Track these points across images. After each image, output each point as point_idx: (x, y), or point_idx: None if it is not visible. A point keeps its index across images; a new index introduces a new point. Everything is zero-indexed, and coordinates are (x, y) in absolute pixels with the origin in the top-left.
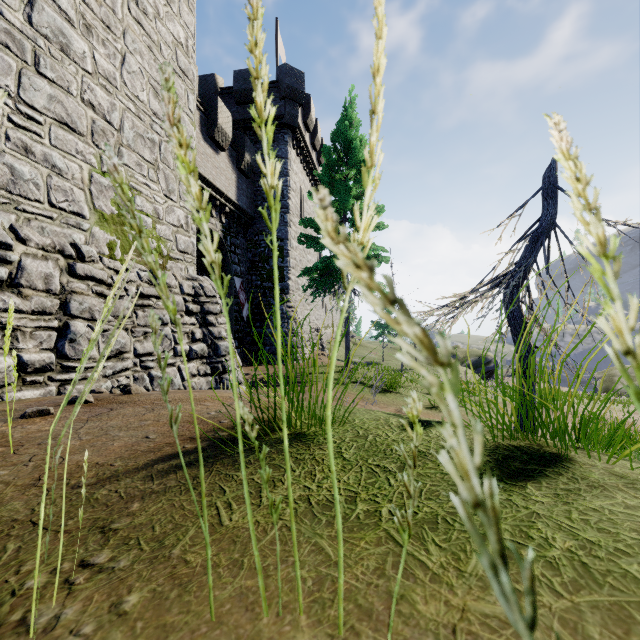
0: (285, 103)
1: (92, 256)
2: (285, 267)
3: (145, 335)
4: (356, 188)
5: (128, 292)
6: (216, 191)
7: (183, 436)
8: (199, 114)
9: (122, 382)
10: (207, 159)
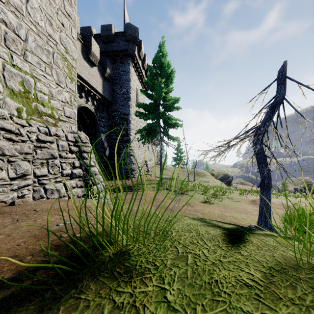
0: (128, 43)
1: (4, 115)
2: (128, 129)
3: (42, 164)
4: (165, 88)
5: (30, 138)
6: (91, 87)
7: (15, 257)
8: (81, 44)
9: (25, 193)
10: (85, 69)
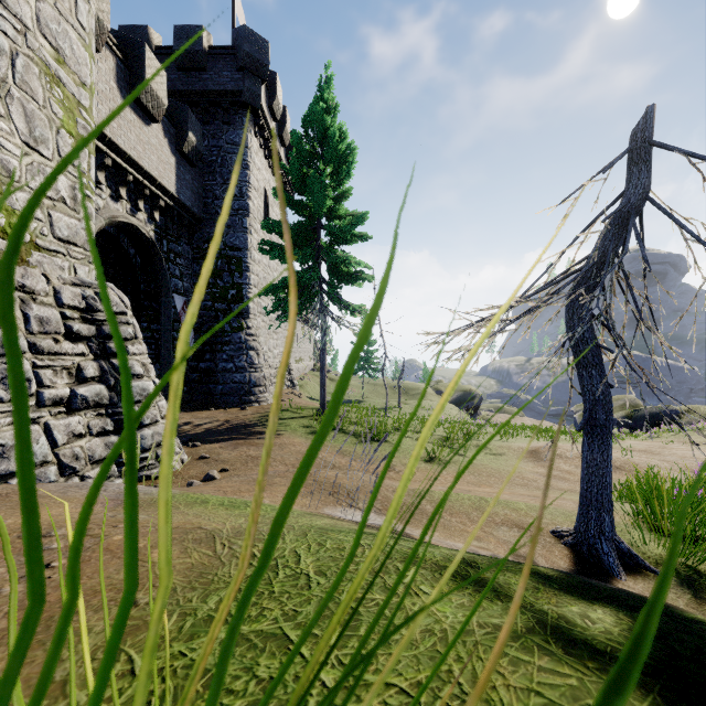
0: (244, 76)
1: None
2: (244, 284)
3: None
4: (334, 188)
5: None
6: (144, 175)
7: None
8: (115, 61)
9: None
10: (129, 127)
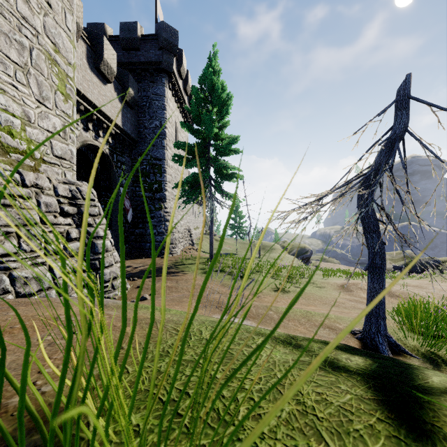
0: (162, 52)
1: None
2: (163, 181)
3: (7, 235)
4: (218, 121)
5: None
6: (103, 115)
7: None
8: (86, 47)
9: None
10: (94, 86)
